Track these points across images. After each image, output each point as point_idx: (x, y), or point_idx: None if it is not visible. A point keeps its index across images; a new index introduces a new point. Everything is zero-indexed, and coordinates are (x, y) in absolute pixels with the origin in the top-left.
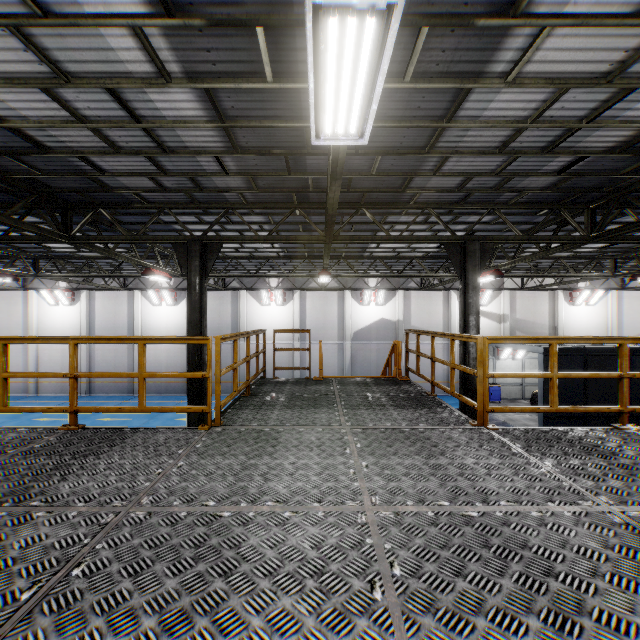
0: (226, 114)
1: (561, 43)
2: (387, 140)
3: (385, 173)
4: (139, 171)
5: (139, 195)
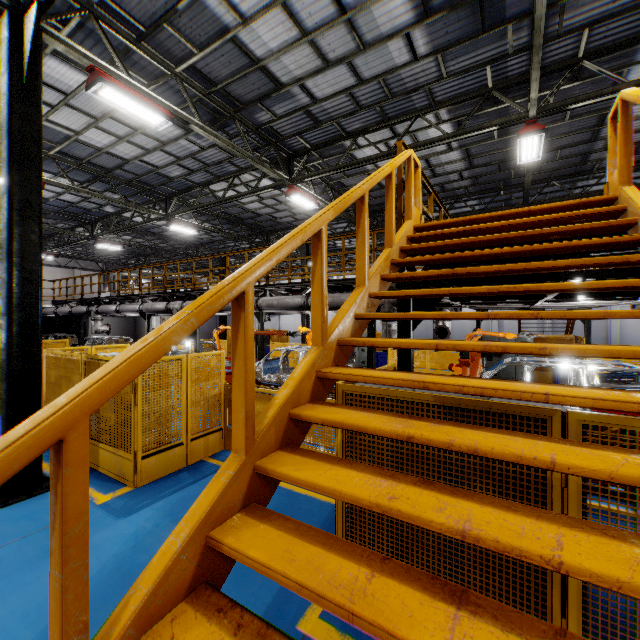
0: (471, 154)
1: None
2: (562, 142)
3: (565, 157)
4: None
5: None
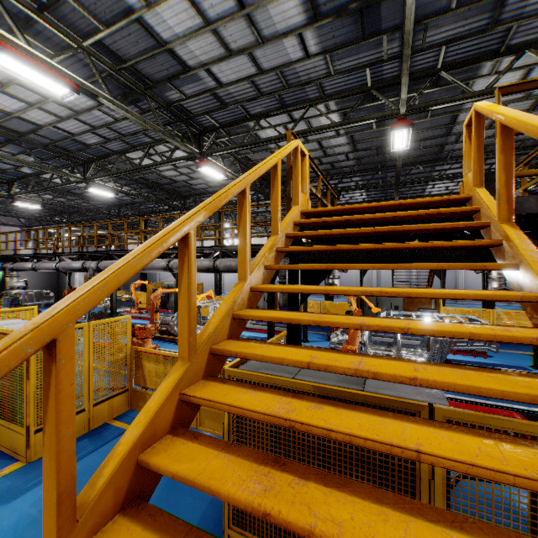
0: (355, 140)
1: None
2: (425, 135)
3: (427, 147)
4: None
5: None
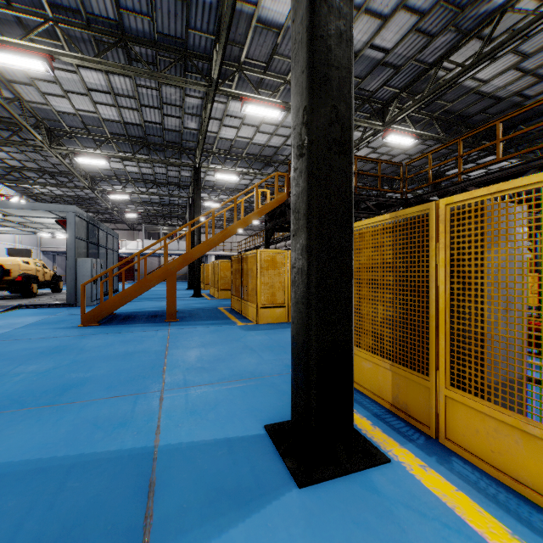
0: None
1: (483, 73)
2: (475, 109)
3: (499, 113)
4: (404, 158)
5: (411, 166)
